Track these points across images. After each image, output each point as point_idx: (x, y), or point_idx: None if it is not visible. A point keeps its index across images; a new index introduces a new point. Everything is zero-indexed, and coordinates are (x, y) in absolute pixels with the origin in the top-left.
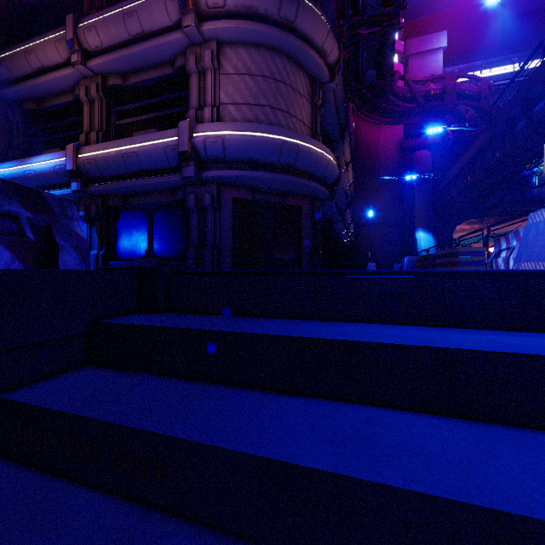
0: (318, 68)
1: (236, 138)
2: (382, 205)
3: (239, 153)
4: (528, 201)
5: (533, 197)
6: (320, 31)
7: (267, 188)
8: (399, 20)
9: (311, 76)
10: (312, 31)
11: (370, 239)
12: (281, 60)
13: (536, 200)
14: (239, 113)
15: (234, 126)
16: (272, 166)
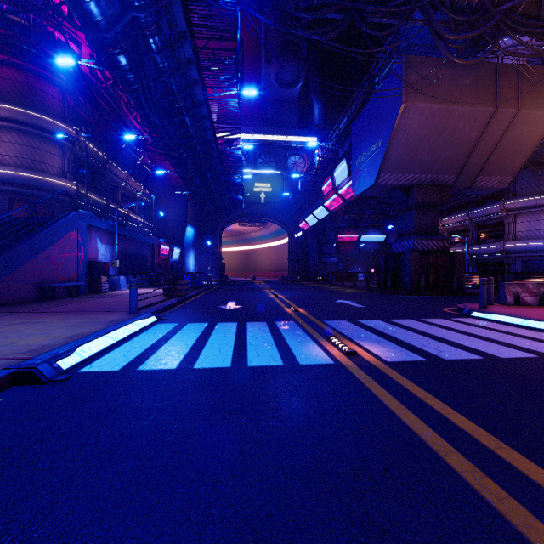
0: (62, 143)
1: (5, 174)
2: (174, 209)
3: (8, 180)
4: (261, 214)
5: (262, 212)
6: (59, 129)
7: (30, 195)
8: (124, 119)
9: (61, 144)
10: (53, 130)
11: (165, 231)
12: (37, 139)
13: (265, 214)
14: (12, 160)
15: (5, 168)
16: (29, 186)
